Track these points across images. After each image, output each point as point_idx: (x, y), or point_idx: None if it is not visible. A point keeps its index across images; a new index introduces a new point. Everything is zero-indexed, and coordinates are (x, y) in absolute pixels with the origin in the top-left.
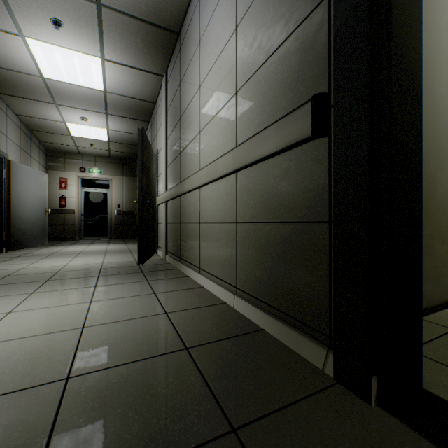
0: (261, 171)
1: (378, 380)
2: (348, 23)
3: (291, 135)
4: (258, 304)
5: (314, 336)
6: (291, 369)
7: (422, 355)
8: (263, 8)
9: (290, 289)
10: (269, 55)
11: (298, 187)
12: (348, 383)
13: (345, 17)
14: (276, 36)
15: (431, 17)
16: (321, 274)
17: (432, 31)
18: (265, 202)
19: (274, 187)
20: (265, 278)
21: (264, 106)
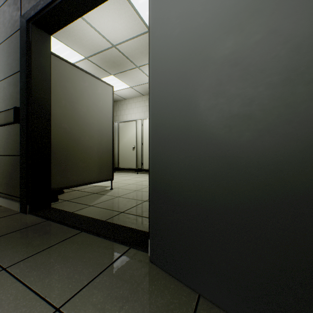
0: (2, 131)
1: (30, 205)
2: (23, 87)
3: (9, 119)
4: (1, 195)
5: (18, 200)
6: (2, 213)
7: (69, 201)
8: (3, 53)
9: (12, 184)
10: (5, 78)
11: (14, 141)
12: (23, 211)
13: (22, 84)
14: (7, 71)
15: (77, 84)
16: (19, 175)
17: (78, 89)
18: (4, 146)
19: (7, 139)
20: (4, 181)
21: (4, 100)
